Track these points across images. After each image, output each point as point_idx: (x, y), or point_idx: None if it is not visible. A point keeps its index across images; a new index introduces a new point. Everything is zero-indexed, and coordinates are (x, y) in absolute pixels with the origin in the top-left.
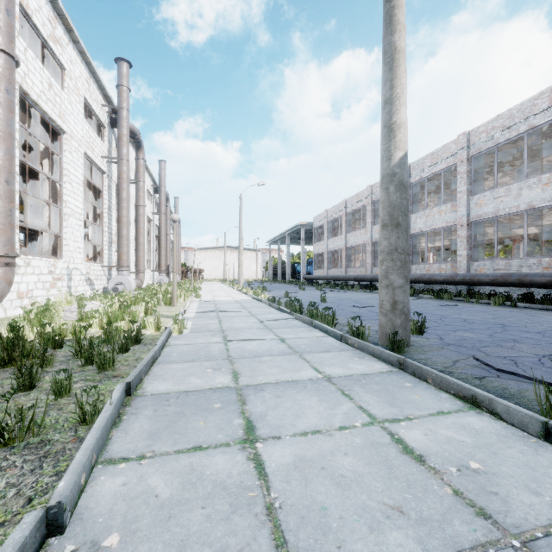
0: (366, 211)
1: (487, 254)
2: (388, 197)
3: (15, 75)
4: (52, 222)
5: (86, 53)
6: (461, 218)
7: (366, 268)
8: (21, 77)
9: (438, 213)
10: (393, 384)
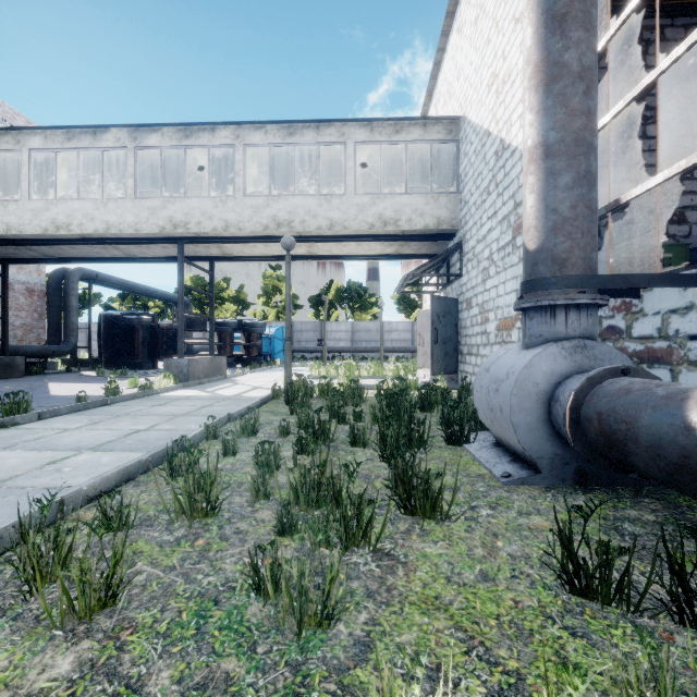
0: None
1: None
2: None
3: None
4: None
5: None
6: None
7: None
8: None
9: None
10: None
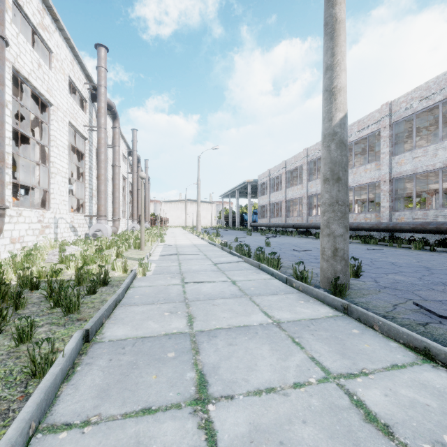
0: (302, 170)
1: (403, 206)
2: (329, 154)
3: (4, 53)
4: (42, 180)
5: (70, 40)
6: (384, 175)
7: (303, 217)
8: (14, 57)
9: (364, 171)
10: (341, 330)
